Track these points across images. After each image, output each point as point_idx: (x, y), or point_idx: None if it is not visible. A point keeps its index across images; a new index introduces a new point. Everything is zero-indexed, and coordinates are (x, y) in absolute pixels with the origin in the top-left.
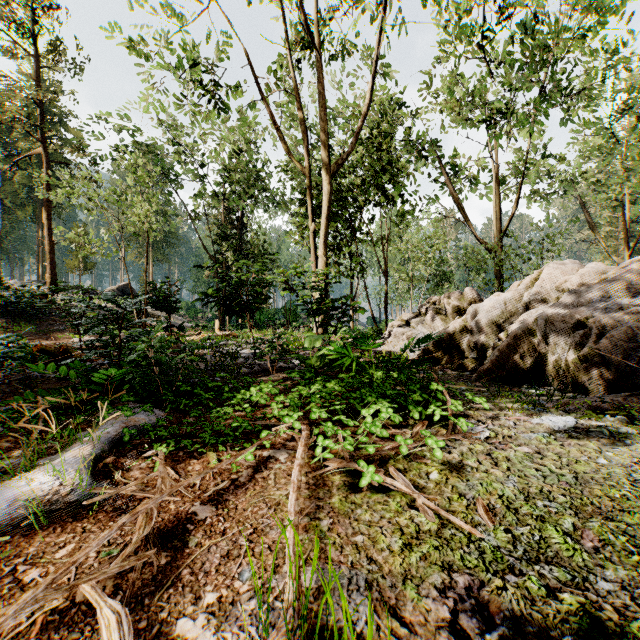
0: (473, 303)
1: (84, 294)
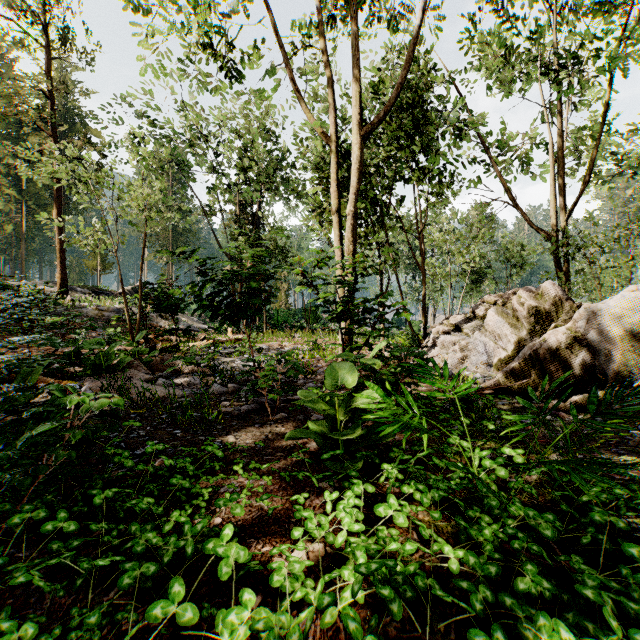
0: (557, 303)
1: (99, 295)
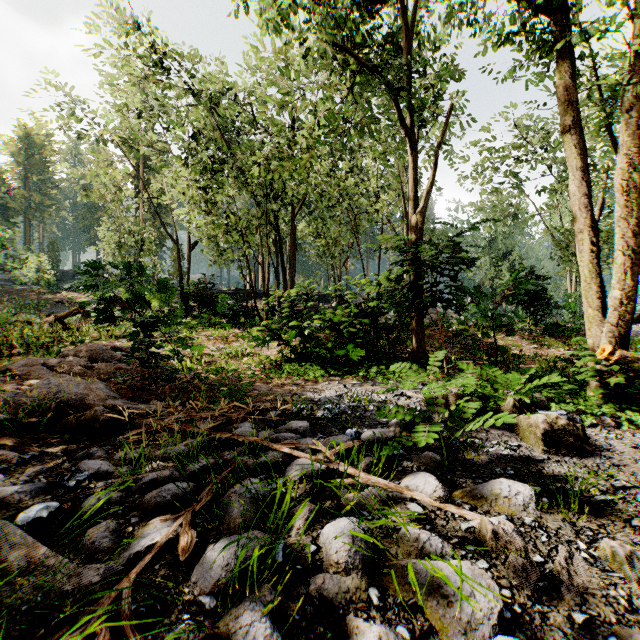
0: None
1: None
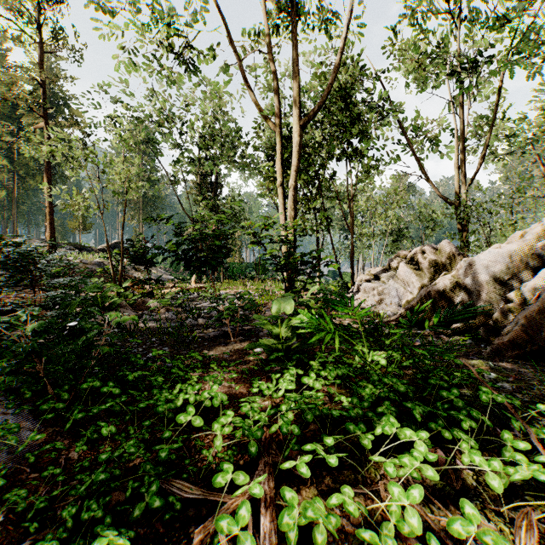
0: (451, 257)
1: (81, 250)
